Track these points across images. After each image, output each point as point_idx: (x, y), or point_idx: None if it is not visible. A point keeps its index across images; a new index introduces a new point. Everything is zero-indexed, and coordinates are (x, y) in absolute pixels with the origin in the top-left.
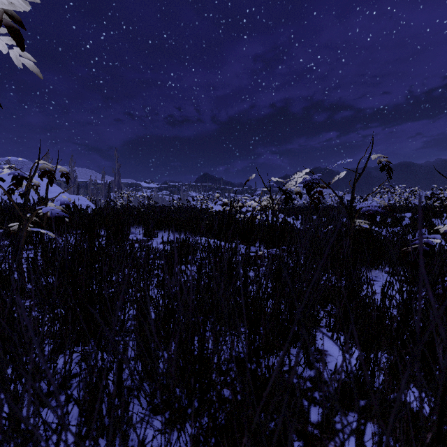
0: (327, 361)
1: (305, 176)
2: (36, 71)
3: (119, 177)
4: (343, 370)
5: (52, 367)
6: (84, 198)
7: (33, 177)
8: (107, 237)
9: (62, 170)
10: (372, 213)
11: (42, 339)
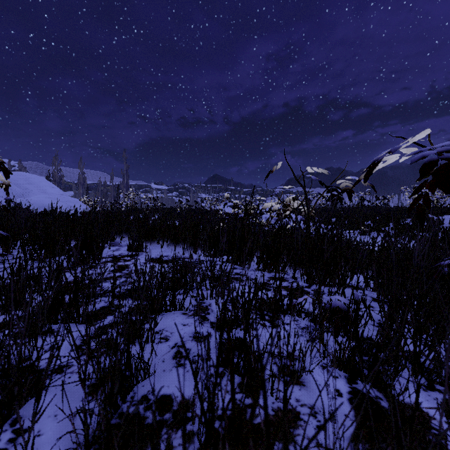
0: None
1: (407, 150)
2: None
3: (127, 178)
4: None
5: None
6: (76, 200)
7: None
8: (70, 255)
9: None
10: None
11: None
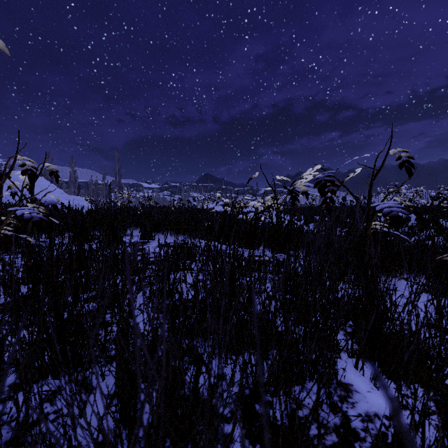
0: (354, 401)
1: (316, 173)
2: (2, 46)
3: (119, 177)
4: (377, 415)
5: (7, 411)
6: (82, 198)
7: (9, 173)
8: (101, 240)
9: (51, 168)
10: (396, 214)
11: (2, 369)
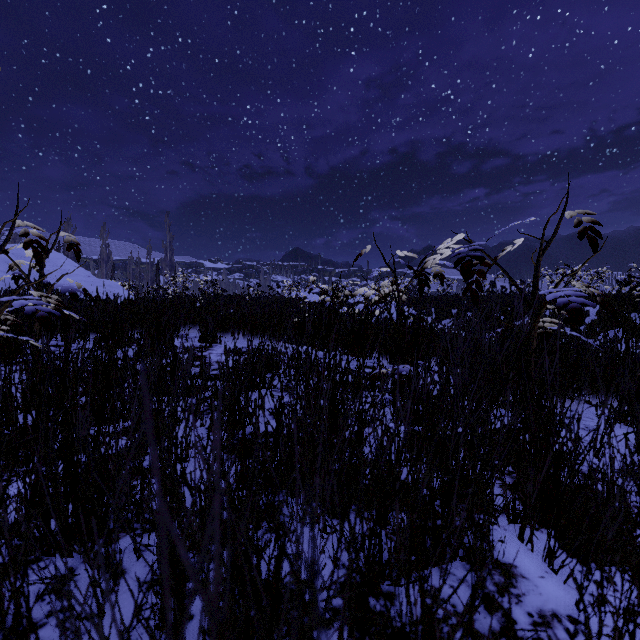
0: (519, 592)
1: (456, 246)
2: None
3: (171, 253)
4: (556, 615)
5: None
6: (116, 284)
7: (3, 246)
8: (142, 344)
9: (69, 239)
10: (576, 307)
11: None
